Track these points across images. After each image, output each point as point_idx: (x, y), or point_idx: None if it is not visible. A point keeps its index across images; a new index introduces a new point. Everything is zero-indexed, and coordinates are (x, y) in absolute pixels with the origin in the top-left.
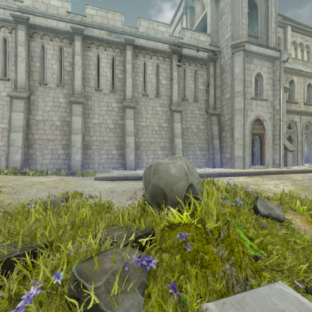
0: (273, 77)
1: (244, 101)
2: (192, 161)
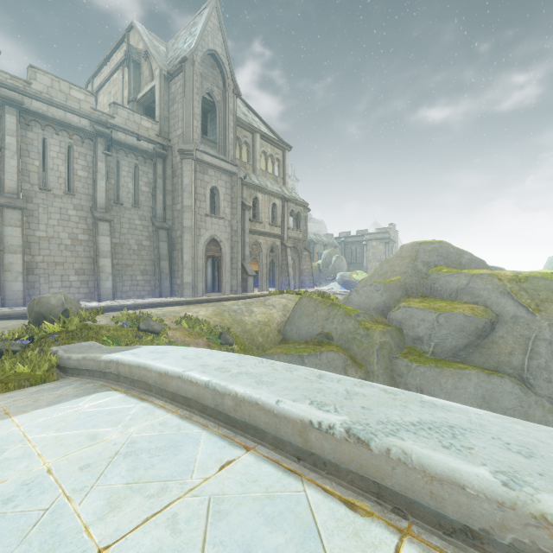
0: (231, 193)
1: (195, 218)
2: (129, 289)
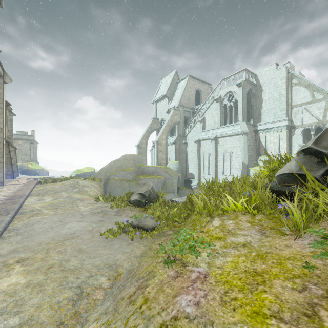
0: None
1: None
2: None
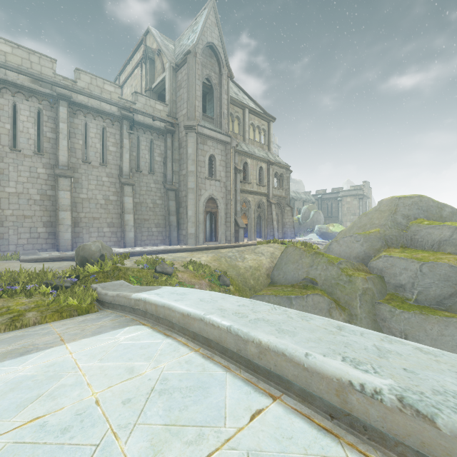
0: (225, 160)
1: (197, 181)
2: (147, 238)
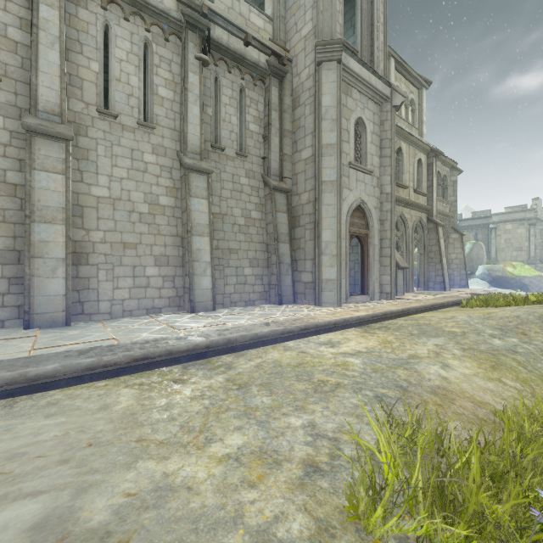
0: (380, 133)
1: (340, 166)
2: (234, 290)
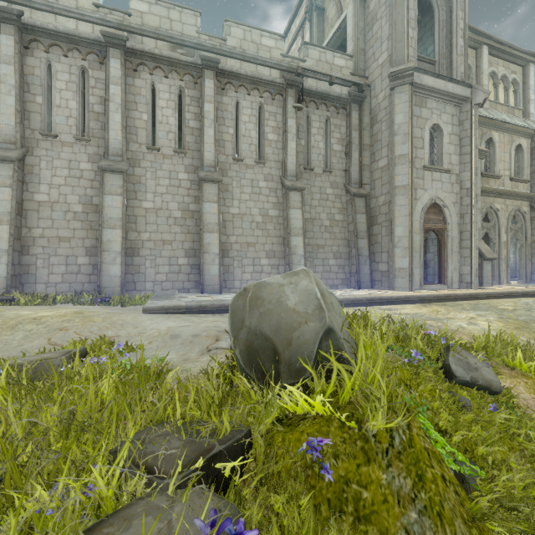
0: (460, 132)
1: (412, 172)
2: (321, 276)
